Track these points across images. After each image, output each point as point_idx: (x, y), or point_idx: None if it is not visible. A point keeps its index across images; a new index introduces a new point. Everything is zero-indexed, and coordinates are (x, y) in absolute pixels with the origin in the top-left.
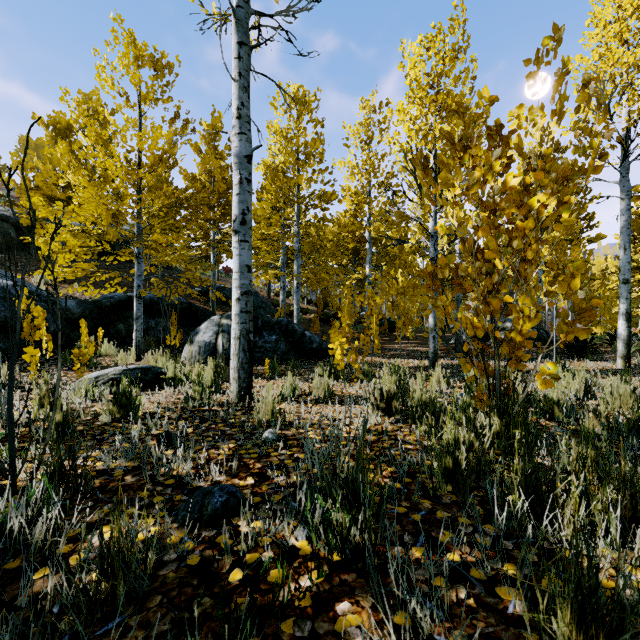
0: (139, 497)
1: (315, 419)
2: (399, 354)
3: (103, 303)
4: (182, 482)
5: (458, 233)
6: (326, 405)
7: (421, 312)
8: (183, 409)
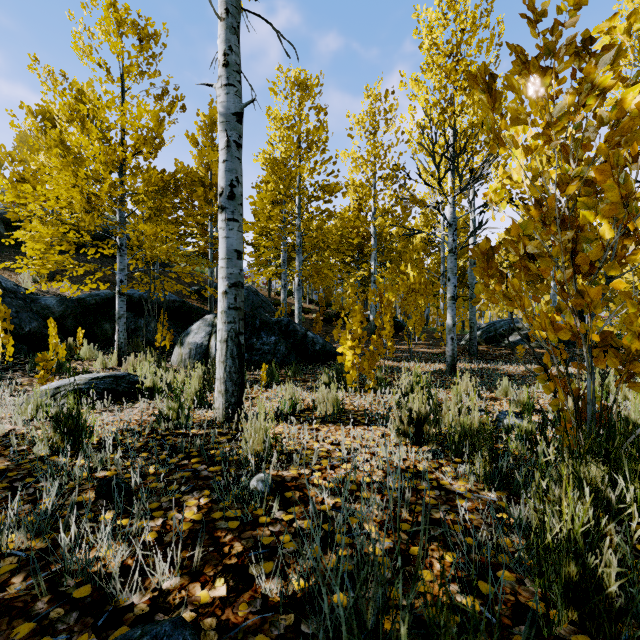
0: (11, 639)
1: (323, 450)
2: (409, 356)
3: (87, 301)
4: (103, 592)
5: (532, 191)
6: (335, 426)
7: (426, 312)
8: (153, 432)
